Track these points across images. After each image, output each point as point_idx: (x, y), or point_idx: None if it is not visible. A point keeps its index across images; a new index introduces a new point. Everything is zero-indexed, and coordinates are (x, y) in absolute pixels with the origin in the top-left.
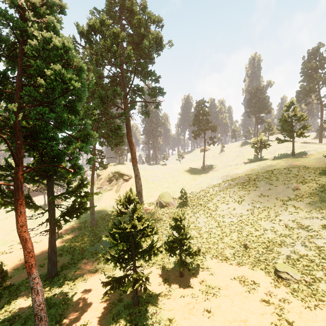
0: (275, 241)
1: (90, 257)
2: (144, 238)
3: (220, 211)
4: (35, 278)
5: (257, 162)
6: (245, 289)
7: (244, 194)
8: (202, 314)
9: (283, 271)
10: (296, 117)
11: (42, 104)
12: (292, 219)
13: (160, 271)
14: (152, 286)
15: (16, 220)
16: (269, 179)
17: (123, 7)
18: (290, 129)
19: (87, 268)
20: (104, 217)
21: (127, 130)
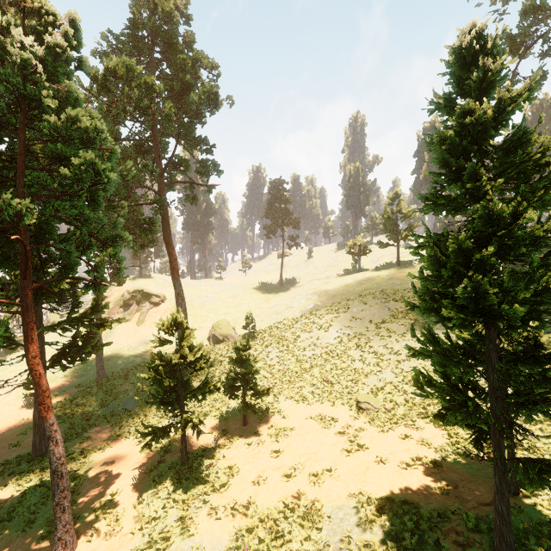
0: (362, 372)
1: (104, 423)
2: (197, 372)
3: (301, 342)
4: (53, 425)
5: (354, 274)
6: (322, 425)
7: (332, 318)
8: (269, 456)
9: (364, 401)
10: (401, 213)
11: (57, 196)
12: (383, 344)
13: (216, 424)
14: (205, 440)
15: (26, 349)
16: (365, 297)
17: (157, 37)
18: (395, 229)
19: (101, 435)
20: (120, 365)
21: (164, 225)
